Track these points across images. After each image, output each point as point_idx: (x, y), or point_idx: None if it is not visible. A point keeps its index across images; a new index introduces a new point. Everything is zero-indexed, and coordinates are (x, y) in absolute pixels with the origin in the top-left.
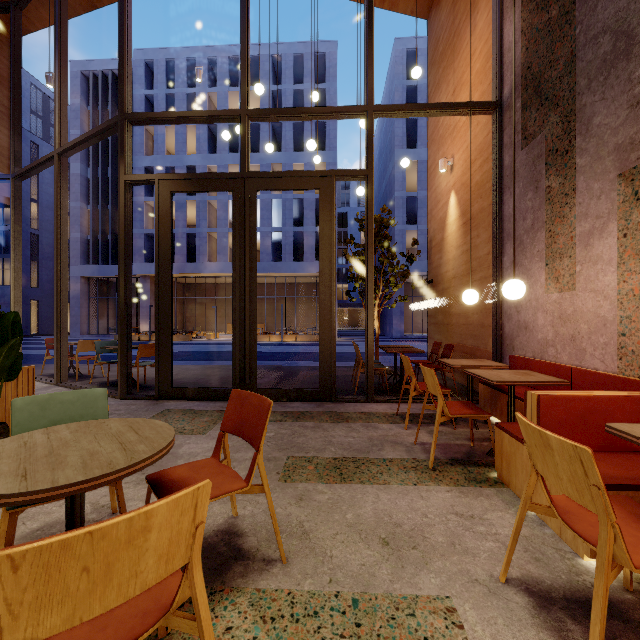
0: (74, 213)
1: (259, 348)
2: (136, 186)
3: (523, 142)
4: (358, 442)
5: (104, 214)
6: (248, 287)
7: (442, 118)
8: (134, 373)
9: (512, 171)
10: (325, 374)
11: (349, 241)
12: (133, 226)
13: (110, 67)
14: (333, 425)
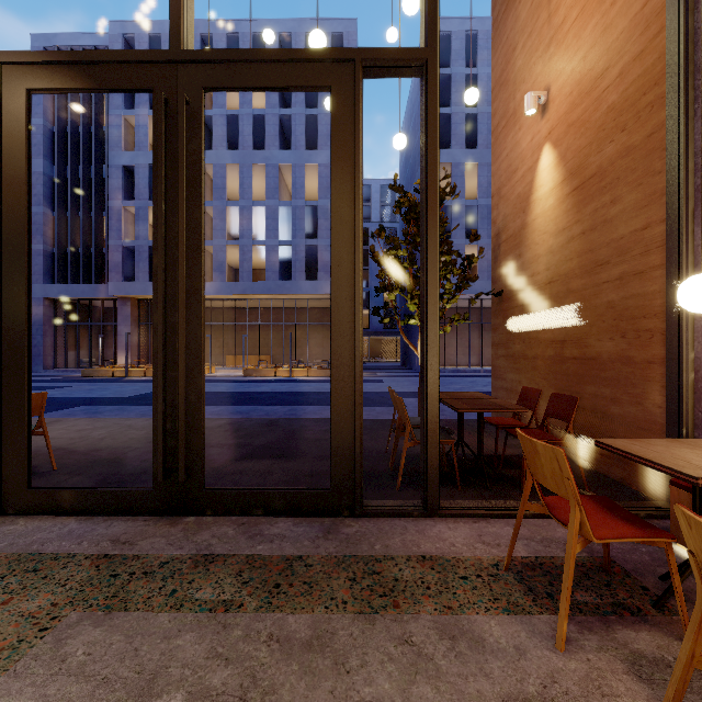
0: (35, 220)
1: (260, 386)
2: (112, 188)
3: None
4: None
5: (74, 222)
6: (182, 283)
7: (522, 40)
8: (33, 437)
9: None
10: (341, 460)
11: (378, 233)
12: (109, 236)
13: (81, 43)
14: (361, 630)
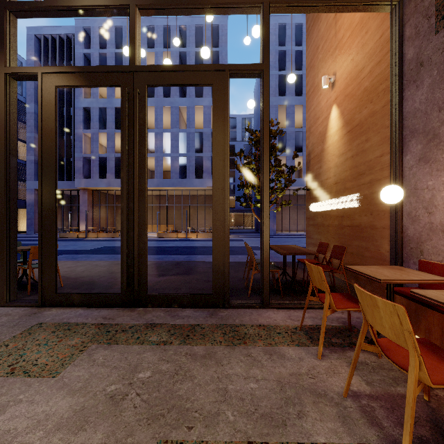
0: (30, 141)
1: (168, 243)
2: (77, 121)
3: (439, 24)
4: (265, 393)
5: None
6: (136, 187)
7: (322, 44)
8: None
9: (419, 62)
10: (218, 279)
11: (239, 153)
12: (74, 151)
13: (57, 32)
14: (228, 351)
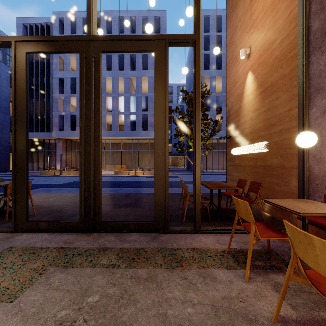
0: None
1: (122, 179)
2: (54, 88)
3: None
4: (201, 319)
5: (36, 103)
6: (92, 134)
7: (239, 25)
8: None
9: (324, 31)
10: (159, 209)
11: (175, 110)
12: (52, 110)
13: (39, 21)
14: (167, 274)
